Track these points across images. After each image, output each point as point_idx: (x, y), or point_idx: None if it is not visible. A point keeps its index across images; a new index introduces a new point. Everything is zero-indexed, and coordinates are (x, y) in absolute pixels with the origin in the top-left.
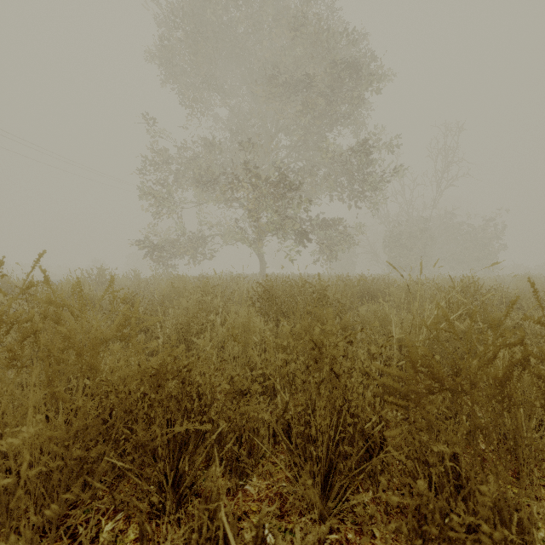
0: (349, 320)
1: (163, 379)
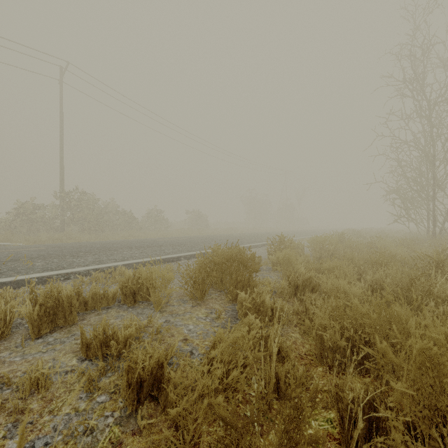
0: None
1: None
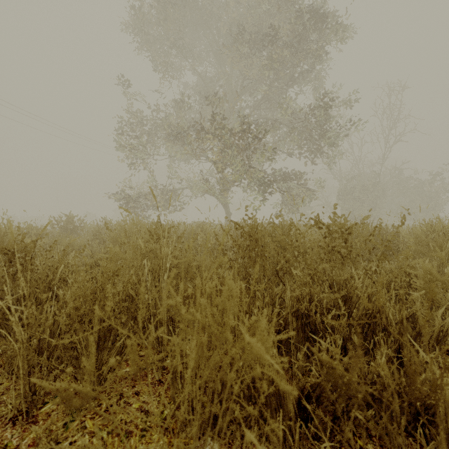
0: None
1: None
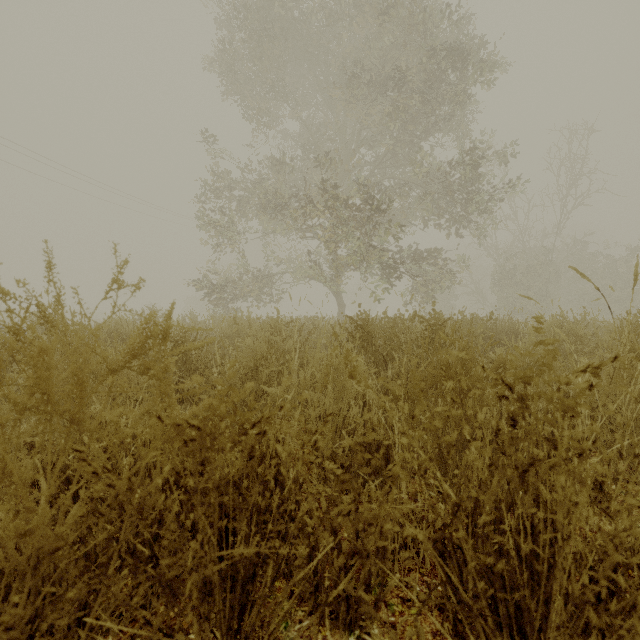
0: (506, 361)
1: (212, 449)
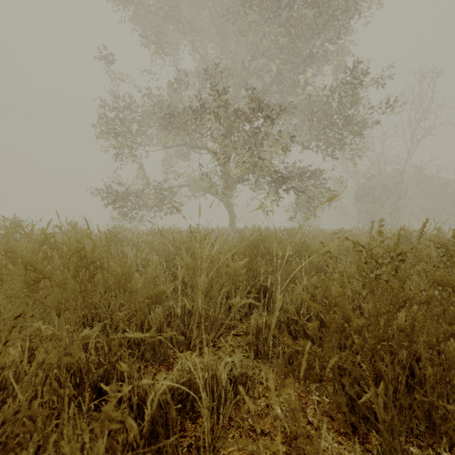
0: None
1: None
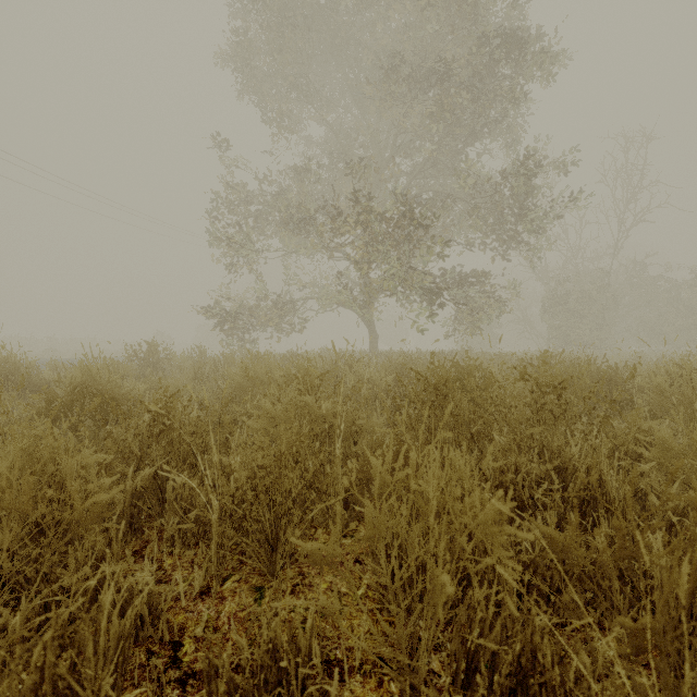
0: None
1: None
